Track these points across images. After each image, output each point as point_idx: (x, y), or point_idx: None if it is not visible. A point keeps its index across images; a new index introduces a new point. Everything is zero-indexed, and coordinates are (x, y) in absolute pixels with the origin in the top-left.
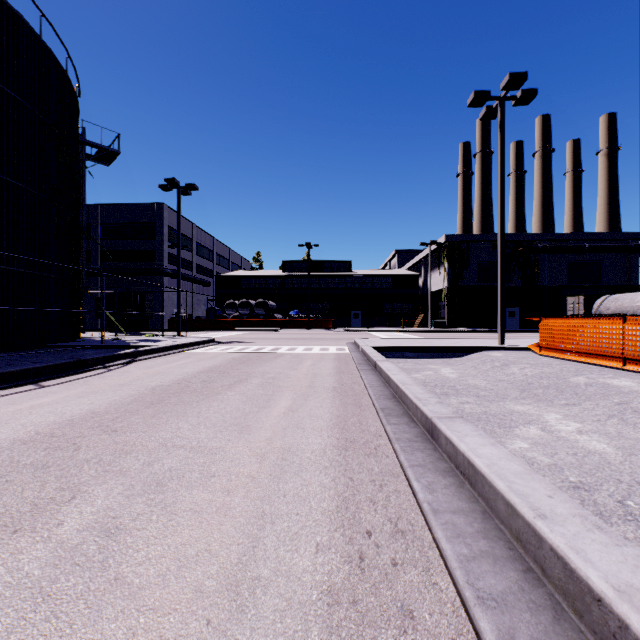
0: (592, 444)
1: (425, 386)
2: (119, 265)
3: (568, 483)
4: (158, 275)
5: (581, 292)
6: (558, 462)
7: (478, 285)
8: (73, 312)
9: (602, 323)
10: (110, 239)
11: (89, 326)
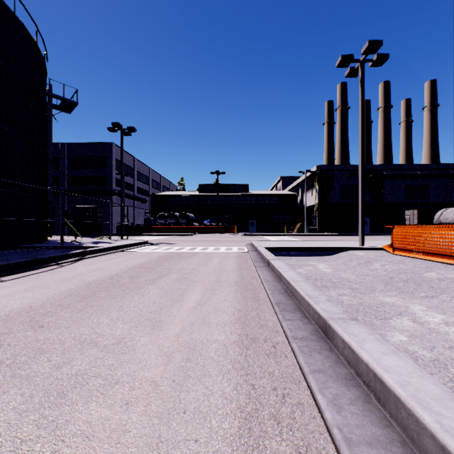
0: None
1: (308, 279)
2: (80, 187)
3: None
4: (108, 194)
5: (414, 207)
6: (439, 357)
7: (340, 202)
8: (41, 221)
9: (445, 230)
10: (74, 168)
11: (58, 231)
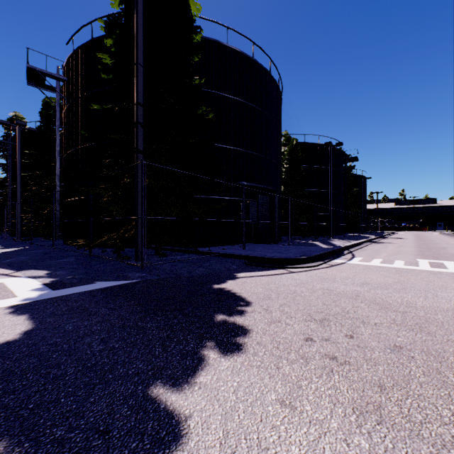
0: None
1: None
2: None
3: None
4: None
5: None
6: None
7: None
8: None
9: None
10: None
11: None
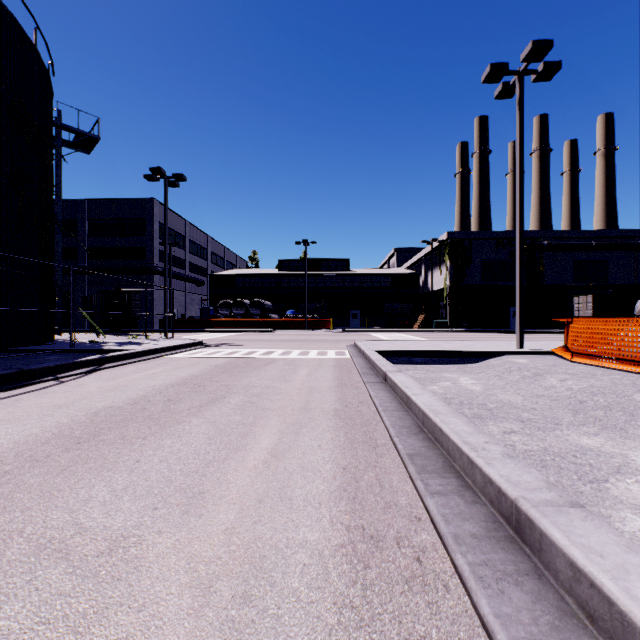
0: None
1: (449, 404)
2: (108, 263)
3: None
4: (148, 273)
5: (587, 291)
6: None
7: (481, 284)
8: (43, 312)
9: None
10: (98, 236)
11: (76, 327)
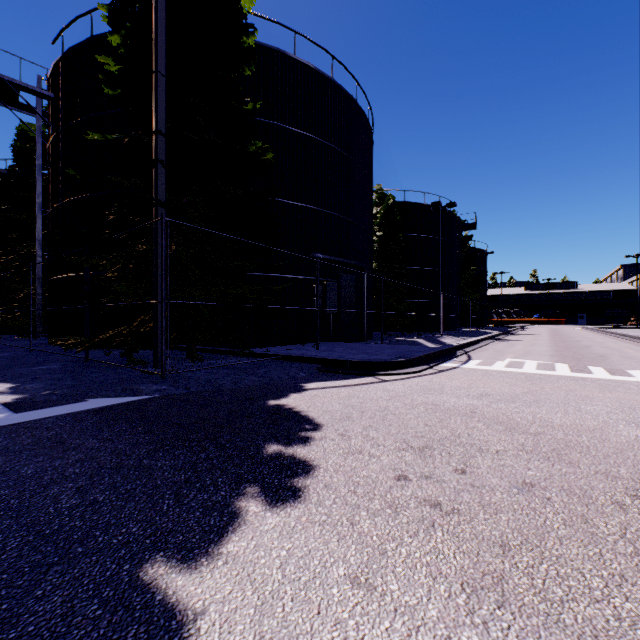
0: None
1: None
2: None
3: None
4: None
5: None
6: None
7: None
8: None
9: None
10: None
11: None
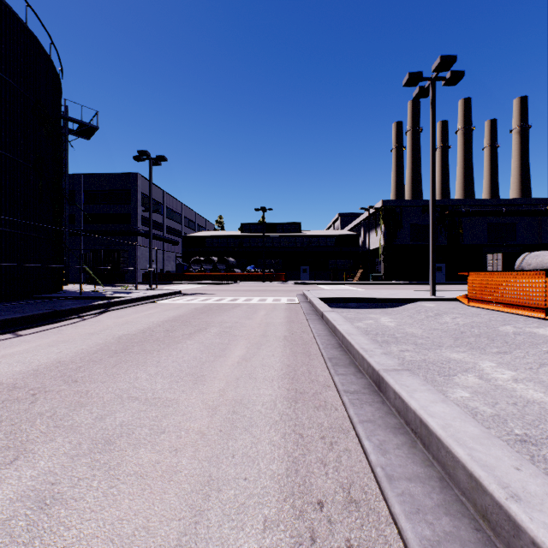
0: (529, 393)
1: (367, 334)
2: (99, 226)
3: (514, 436)
4: (133, 235)
5: (499, 250)
6: (500, 412)
7: (410, 244)
8: (56, 267)
9: (526, 277)
10: (92, 204)
11: (73, 279)
